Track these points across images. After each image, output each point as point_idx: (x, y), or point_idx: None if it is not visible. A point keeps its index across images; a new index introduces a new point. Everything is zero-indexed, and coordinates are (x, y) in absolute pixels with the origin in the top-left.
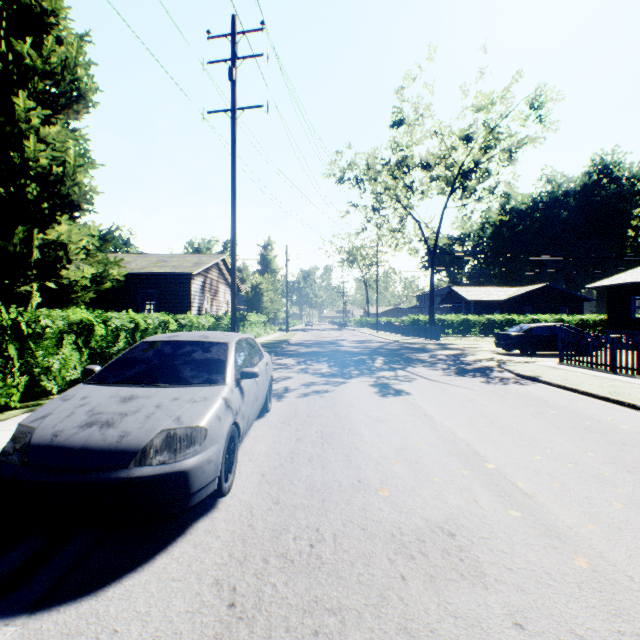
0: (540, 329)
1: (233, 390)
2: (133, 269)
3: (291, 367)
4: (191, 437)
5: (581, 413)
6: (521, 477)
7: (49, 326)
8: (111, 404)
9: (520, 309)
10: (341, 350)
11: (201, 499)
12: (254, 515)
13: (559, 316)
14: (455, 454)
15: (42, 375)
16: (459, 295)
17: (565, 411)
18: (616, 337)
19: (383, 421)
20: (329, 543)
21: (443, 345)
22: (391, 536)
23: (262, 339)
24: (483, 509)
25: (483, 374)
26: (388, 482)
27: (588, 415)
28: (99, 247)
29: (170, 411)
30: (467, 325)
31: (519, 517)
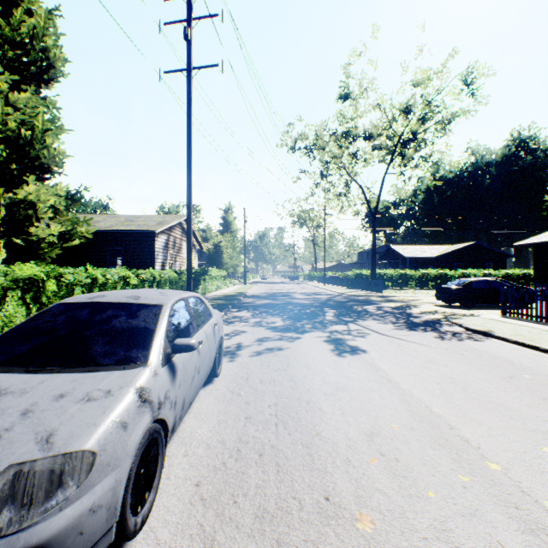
0: (479, 283)
1: (157, 372)
2: (101, 227)
3: (246, 320)
4: (62, 473)
5: None
6: (544, 490)
7: None
8: None
9: (451, 264)
10: (293, 302)
11: None
12: None
13: (486, 271)
14: (441, 444)
15: None
16: (396, 252)
17: (539, 375)
18: None
19: (344, 389)
20: None
21: (386, 297)
22: None
23: (222, 291)
24: None
25: (433, 328)
26: (367, 501)
27: None
28: (67, 206)
29: (40, 422)
30: (405, 279)
31: None
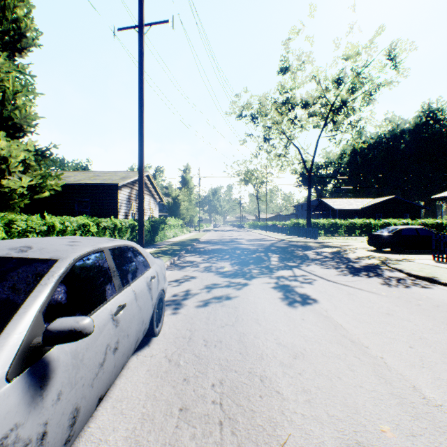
0: (408, 230)
1: None
2: (70, 181)
3: (197, 265)
4: None
5: None
6: None
7: None
8: None
9: (373, 215)
10: (240, 247)
11: None
12: None
13: (405, 220)
14: None
15: None
16: (327, 205)
17: None
18: None
19: (304, 357)
20: None
21: (322, 243)
22: None
23: (179, 238)
24: None
25: (376, 273)
26: None
27: None
28: (38, 162)
29: None
30: (335, 227)
31: None
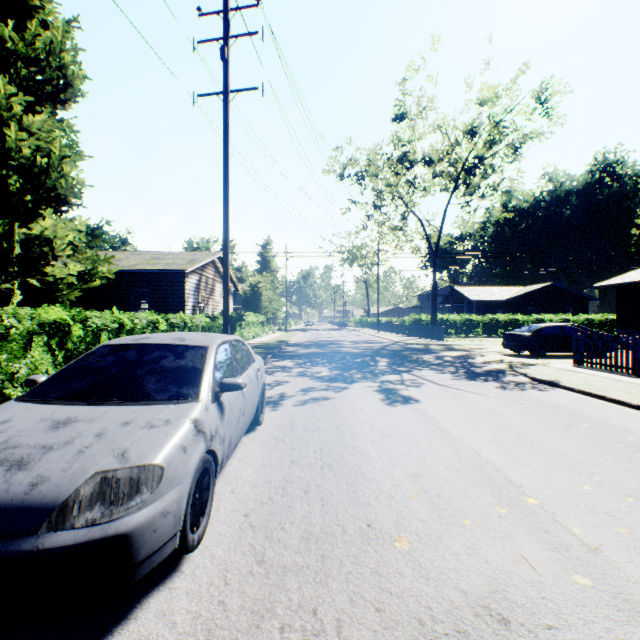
0: (551, 329)
1: (208, 408)
2: (124, 266)
3: (289, 370)
4: (138, 481)
5: (618, 426)
6: (575, 519)
7: (15, 326)
8: (36, 432)
9: (523, 309)
10: (342, 351)
11: (152, 568)
12: (228, 584)
13: (564, 316)
14: (484, 483)
15: (6, 381)
16: (461, 294)
17: (599, 423)
18: (639, 338)
19: (392, 436)
20: (331, 638)
21: (447, 346)
22: (419, 625)
23: (260, 339)
24: (539, 573)
25: (496, 378)
26: (406, 527)
27: (627, 428)
28: (87, 243)
29: (114, 442)
30: (470, 325)
31: (591, 588)
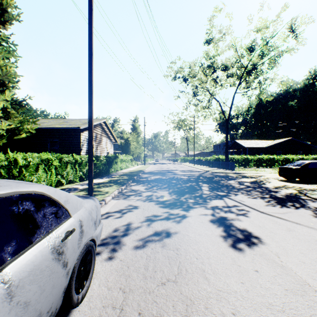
0: (314, 164)
1: None
2: (43, 126)
3: (140, 194)
4: None
5: None
6: None
7: None
8: None
9: (275, 152)
10: (176, 177)
11: None
12: None
13: (301, 156)
14: None
15: None
16: (239, 144)
17: None
18: None
19: None
20: None
21: (239, 174)
22: None
23: (129, 169)
24: None
25: (301, 204)
26: None
27: None
28: (16, 110)
29: None
30: (247, 161)
31: None
